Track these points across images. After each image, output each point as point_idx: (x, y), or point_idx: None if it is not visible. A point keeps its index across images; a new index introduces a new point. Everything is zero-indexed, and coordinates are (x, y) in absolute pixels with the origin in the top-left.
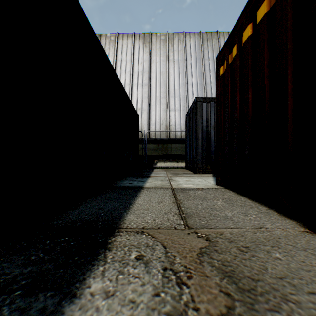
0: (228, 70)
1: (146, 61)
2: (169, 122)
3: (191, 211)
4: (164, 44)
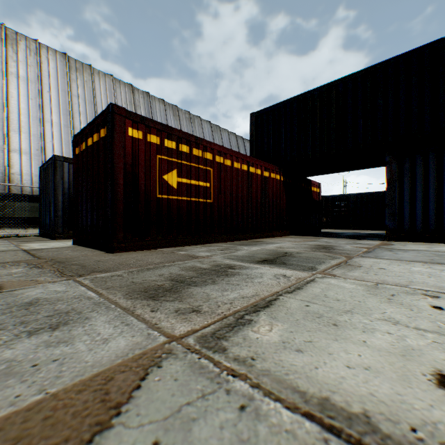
0: (82, 156)
1: None
2: (10, 169)
3: (44, 255)
4: None
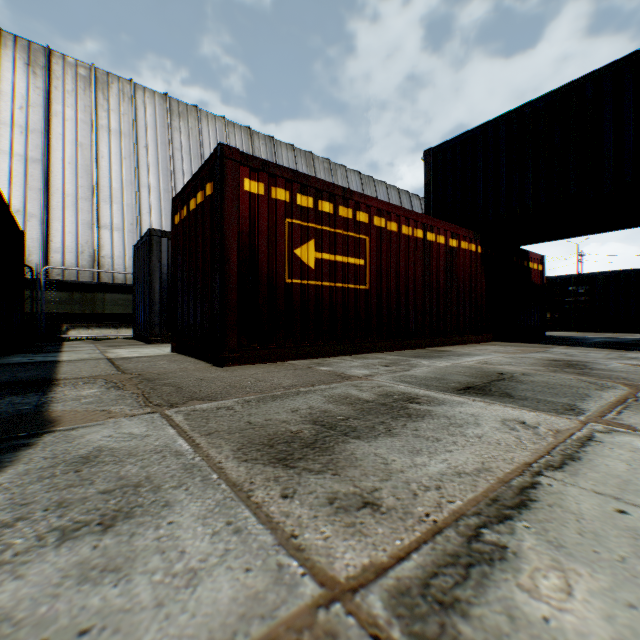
0: (182, 226)
1: (38, 109)
2: (100, 251)
3: (131, 368)
4: (87, 88)
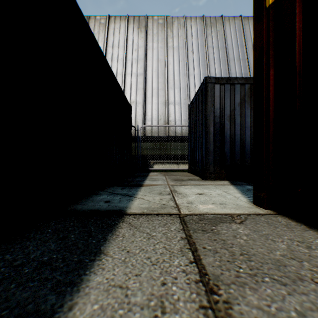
0: None
1: (141, 48)
2: (168, 117)
3: None
4: (162, 29)
